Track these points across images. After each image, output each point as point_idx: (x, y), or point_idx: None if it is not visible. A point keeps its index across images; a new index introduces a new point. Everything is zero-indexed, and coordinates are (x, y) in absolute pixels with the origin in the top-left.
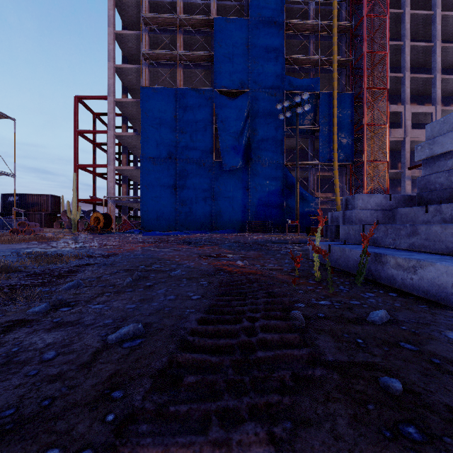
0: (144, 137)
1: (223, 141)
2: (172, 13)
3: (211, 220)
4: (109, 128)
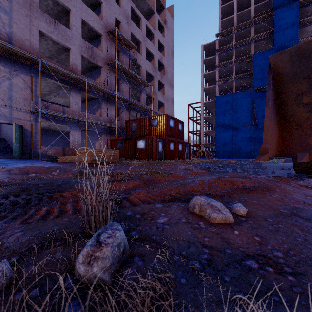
0: (217, 117)
1: (257, 114)
2: (229, 55)
3: (251, 152)
4: (201, 115)
